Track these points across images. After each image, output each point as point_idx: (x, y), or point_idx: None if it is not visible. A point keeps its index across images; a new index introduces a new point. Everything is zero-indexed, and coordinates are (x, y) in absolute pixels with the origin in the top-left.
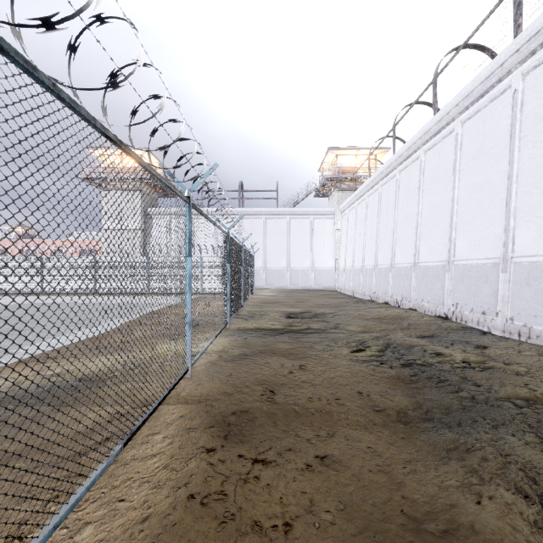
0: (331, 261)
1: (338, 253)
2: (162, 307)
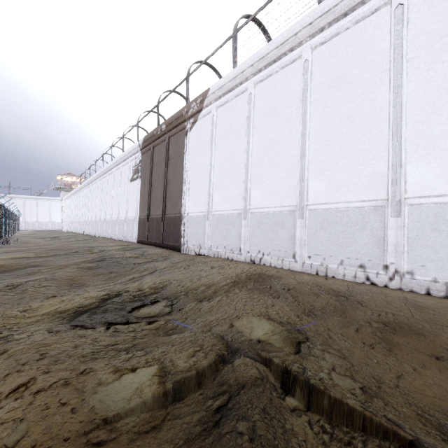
0: (60, 219)
1: (63, 216)
2: None
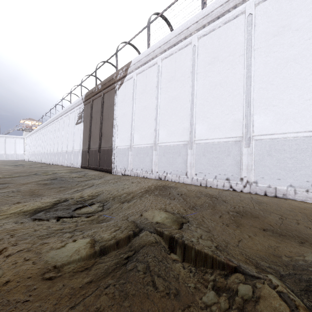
0: (22, 152)
1: (25, 149)
2: None
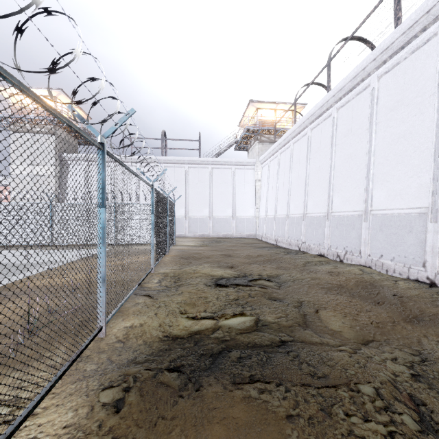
0: (251, 210)
1: (258, 202)
2: (39, 271)
